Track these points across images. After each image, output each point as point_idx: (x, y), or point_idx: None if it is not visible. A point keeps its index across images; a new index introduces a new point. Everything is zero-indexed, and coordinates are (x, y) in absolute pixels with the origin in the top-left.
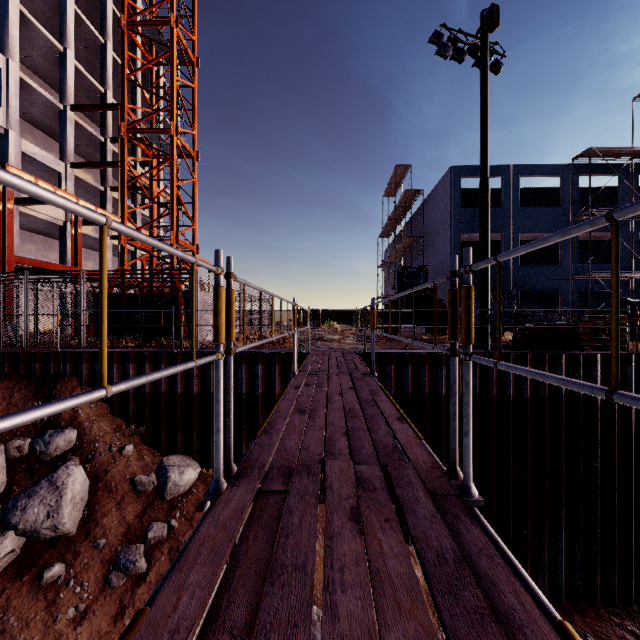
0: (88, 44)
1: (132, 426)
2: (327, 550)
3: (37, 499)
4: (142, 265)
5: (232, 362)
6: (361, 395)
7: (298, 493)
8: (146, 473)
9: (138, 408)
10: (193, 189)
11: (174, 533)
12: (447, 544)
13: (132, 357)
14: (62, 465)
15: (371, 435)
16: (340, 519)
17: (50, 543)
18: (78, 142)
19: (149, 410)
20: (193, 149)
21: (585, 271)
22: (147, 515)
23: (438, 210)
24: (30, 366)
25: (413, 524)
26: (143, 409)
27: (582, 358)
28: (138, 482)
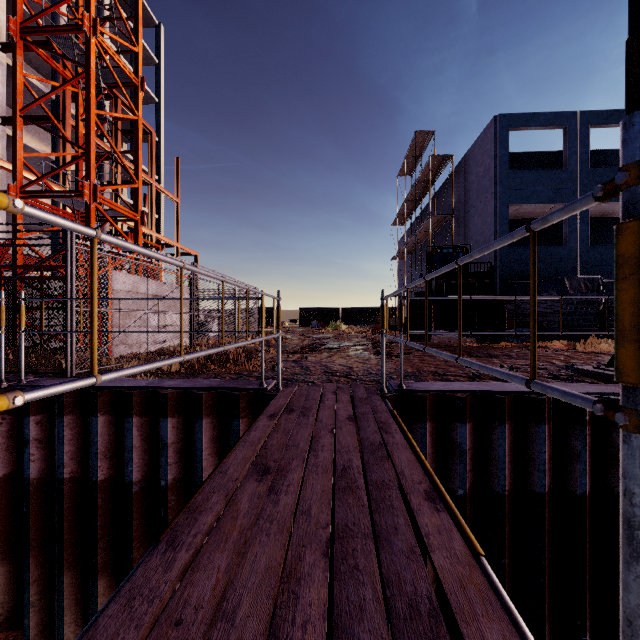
0: None
1: None
2: None
3: None
4: None
5: None
6: None
7: None
8: None
9: None
10: (135, 131)
11: None
12: None
13: None
14: None
15: None
16: None
17: None
18: (25, 101)
19: None
20: (135, 74)
21: None
22: None
23: (474, 178)
24: None
25: None
26: None
27: None
28: None
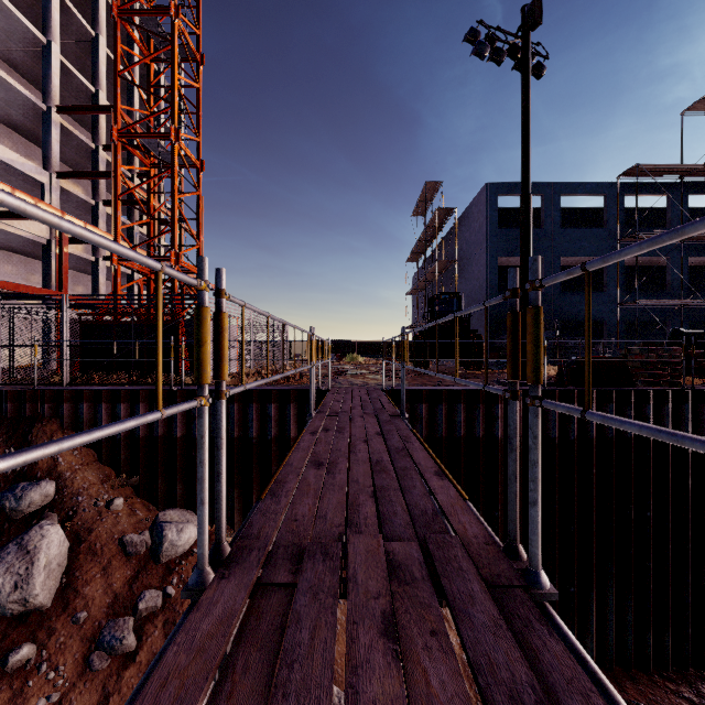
0: (77, 37)
1: (123, 476)
2: (349, 693)
3: (2, 567)
4: (139, 290)
5: (223, 408)
6: (390, 442)
7: (310, 589)
8: (138, 531)
9: (130, 455)
10: (197, 203)
11: (170, 602)
12: (522, 675)
13: (123, 396)
14: (35, 525)
15: (405, 497)
16: (368, 634)
17: (19, 619)
18: (65, 149)
19: (143, 457)
20: (197, 158)
21: (631, 299)
22: (138, 581)
23: (472, 231)
24: (1, 406)
25: (470, 640)
26: (136, 456)
27: (634, 395)
28: (128, 542)
